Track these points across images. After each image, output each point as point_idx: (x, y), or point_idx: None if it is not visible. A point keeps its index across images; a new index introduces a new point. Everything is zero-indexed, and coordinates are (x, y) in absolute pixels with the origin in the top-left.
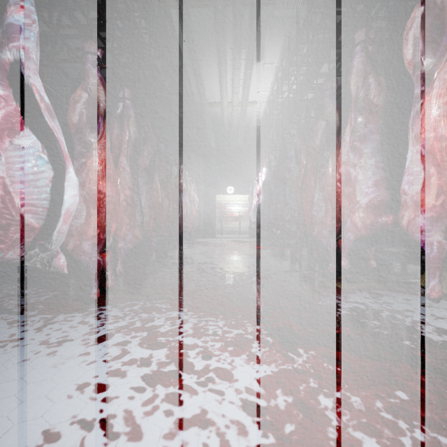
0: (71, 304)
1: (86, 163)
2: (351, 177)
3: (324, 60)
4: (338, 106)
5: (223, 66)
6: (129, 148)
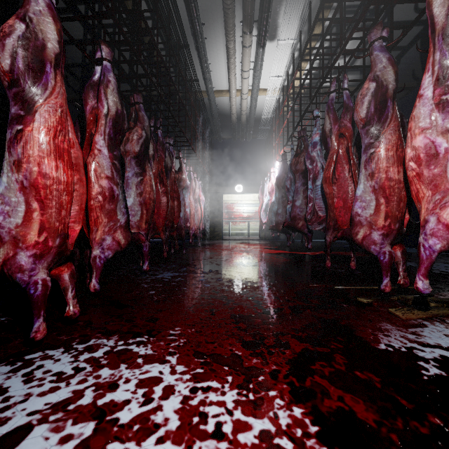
0: (8, 343)
1: (24, 132)
2: (435, 150)
3: (370, 1)
4: (393, 60)
5: (231, 43)
6: (107, 124)
